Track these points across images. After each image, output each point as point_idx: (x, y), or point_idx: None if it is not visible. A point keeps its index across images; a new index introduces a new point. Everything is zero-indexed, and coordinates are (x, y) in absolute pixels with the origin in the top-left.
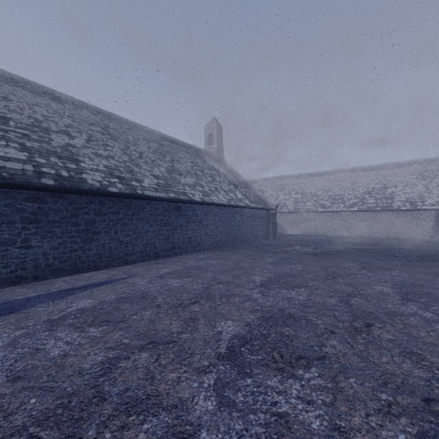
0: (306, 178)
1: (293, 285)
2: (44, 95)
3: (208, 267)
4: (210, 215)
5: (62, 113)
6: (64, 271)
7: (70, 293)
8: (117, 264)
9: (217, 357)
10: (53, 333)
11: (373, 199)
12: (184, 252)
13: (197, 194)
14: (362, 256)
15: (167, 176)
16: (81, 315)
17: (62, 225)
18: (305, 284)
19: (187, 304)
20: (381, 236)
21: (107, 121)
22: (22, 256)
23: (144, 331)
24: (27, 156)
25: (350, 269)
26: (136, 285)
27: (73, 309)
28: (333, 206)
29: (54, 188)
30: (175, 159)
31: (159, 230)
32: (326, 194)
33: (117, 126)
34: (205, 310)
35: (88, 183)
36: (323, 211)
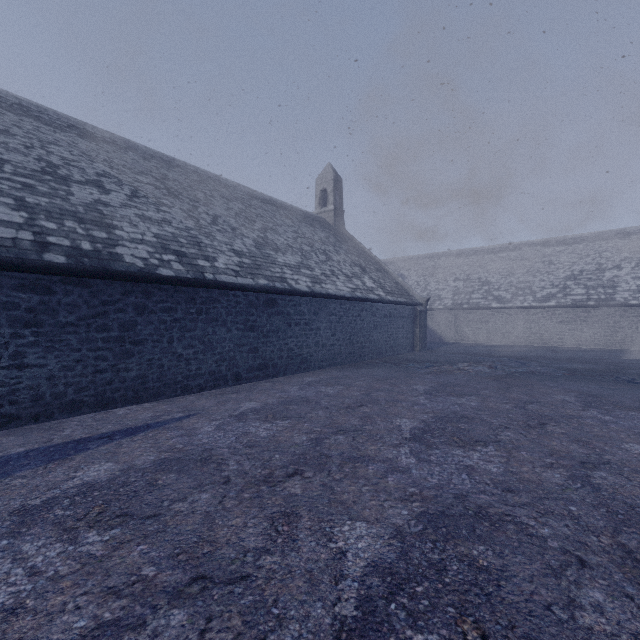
0: (472, 257)
1: (472, 438)
2: (68, 129)
3: (319, 400)
4: (323, 313)
5: (93, 156)
6: (83, 406)
7: (82, 447)
8: (173, 393)
9: (335, 631)
10: (15, 544)
11: (582, 289)
12: (281, 372)
13: (302, 280)
14: (578, 381)
15: (255, 252)
16: (82, 499)
17: (81, 330)
18: (493, 437)
19: (280, 478)
20: (595, 348)
21: (165, 170)
22: (12, 381)
23: (190, 545)
24: (26, 218)
25: (566, 408)
26: (195, 434)
27: (73, 482)
28: (515, 300)
29: (65, 269)
30: (269, 227)
31: (241, 338)
32: (503, 281)
33: (181, 177)
34: (312, 493)
35: (124, 261)
36: (499, 307)
